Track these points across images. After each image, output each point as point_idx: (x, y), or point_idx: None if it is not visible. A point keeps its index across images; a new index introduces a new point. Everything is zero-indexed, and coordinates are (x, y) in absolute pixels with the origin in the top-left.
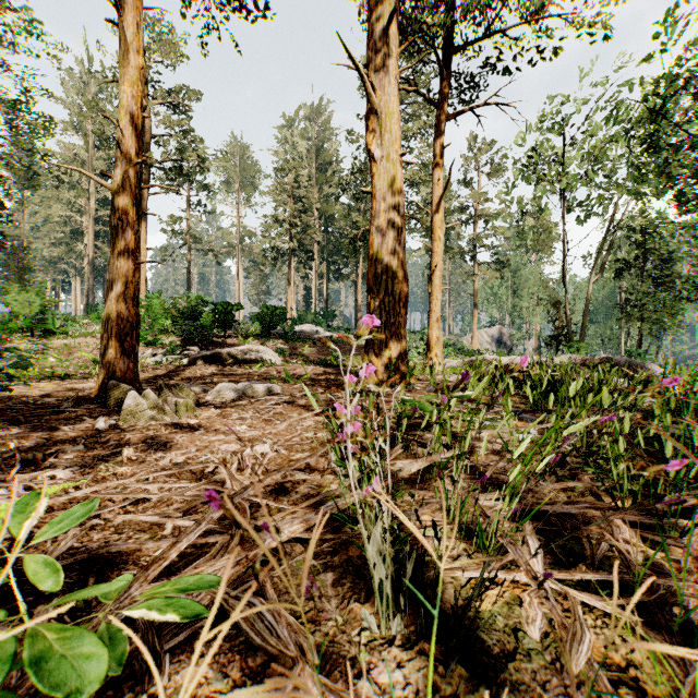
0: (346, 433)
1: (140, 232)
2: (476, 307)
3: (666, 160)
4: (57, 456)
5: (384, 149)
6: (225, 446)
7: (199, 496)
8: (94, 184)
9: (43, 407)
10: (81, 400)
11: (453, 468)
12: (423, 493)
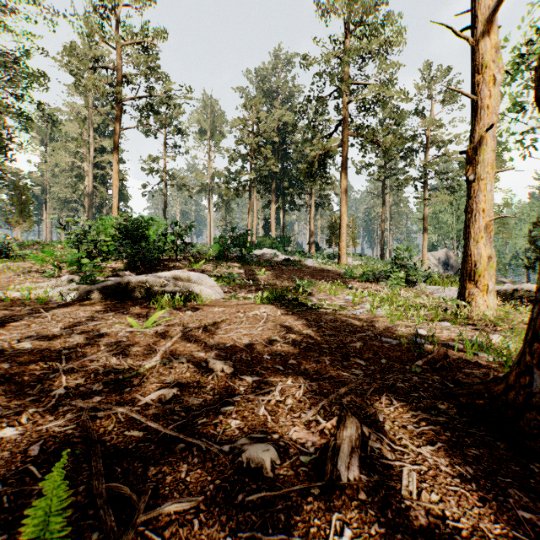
0: None
1: None
2: (425, 230)
3: None
4: None
5: None
6: None
7: None
8: (93, 136)
9: None
10: None
11: None
12: None
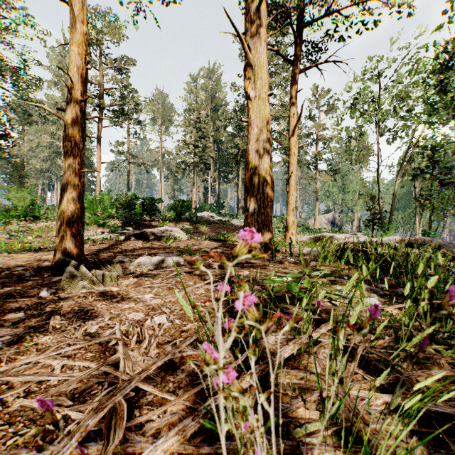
0: (216, 384)
1: (84, 150)
2: (317, 200)
3: (451, 99)
4: (0, 323)
5: (256, 91)
6: (132, 315)
7: (94, 377)
8: None
9: (12, 275)
10: (41, 269)
11: (319, 346)
12: (295, 373)
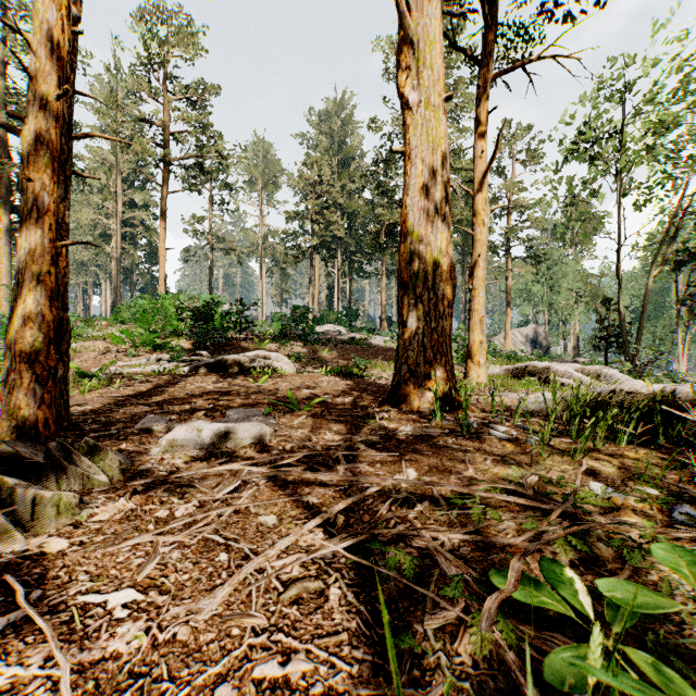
0: None
1: (68, 201)
2: (509, 304)
3: None
4: None
5: (422, 92)
6: None
7: None
8: (121, 187)
9: None
10: None
11: None
12: None
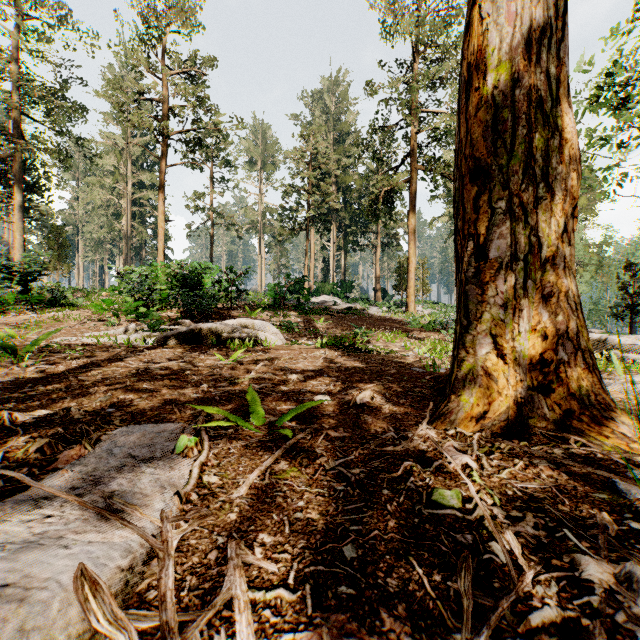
0: None
1: None
2: None
3: None
4: None
5: None
6: None
7: None
8: (131, 170)
9: None
10: None
11: None
12: None
